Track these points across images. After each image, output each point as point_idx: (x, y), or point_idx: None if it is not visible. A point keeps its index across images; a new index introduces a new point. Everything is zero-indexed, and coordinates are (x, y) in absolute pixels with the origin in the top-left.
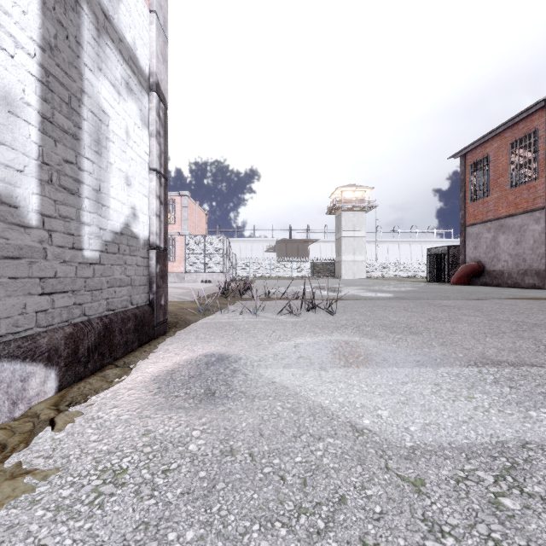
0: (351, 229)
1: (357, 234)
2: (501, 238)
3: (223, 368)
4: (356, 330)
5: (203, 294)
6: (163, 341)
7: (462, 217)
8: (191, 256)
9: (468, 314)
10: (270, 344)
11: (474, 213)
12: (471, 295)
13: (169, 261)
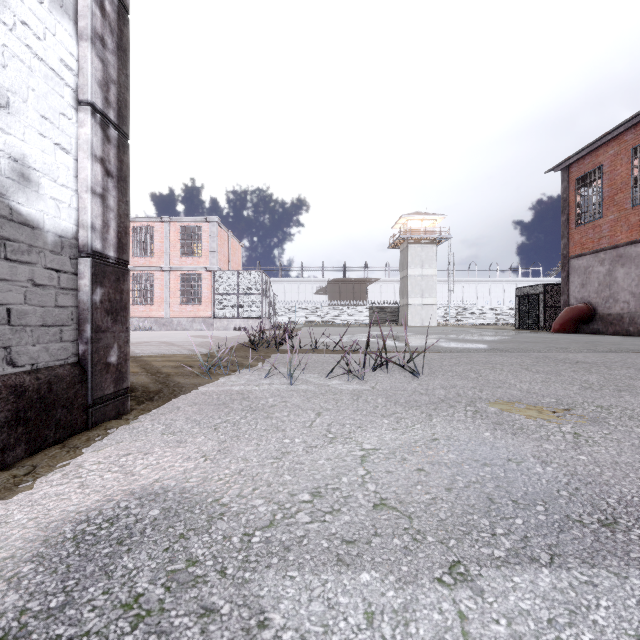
0: (419, 266)
1: (426, 272)
2: (619, 272)
3: (157, 563)
4: (472, 411)
5: (227, 345)
6: (99, 436)
7: (565, 247)
8: (221, 297)
9: (636, 377)
10: (308, 451)
11: (582, 241)
12: (597, 346)
13: (194, 303)
